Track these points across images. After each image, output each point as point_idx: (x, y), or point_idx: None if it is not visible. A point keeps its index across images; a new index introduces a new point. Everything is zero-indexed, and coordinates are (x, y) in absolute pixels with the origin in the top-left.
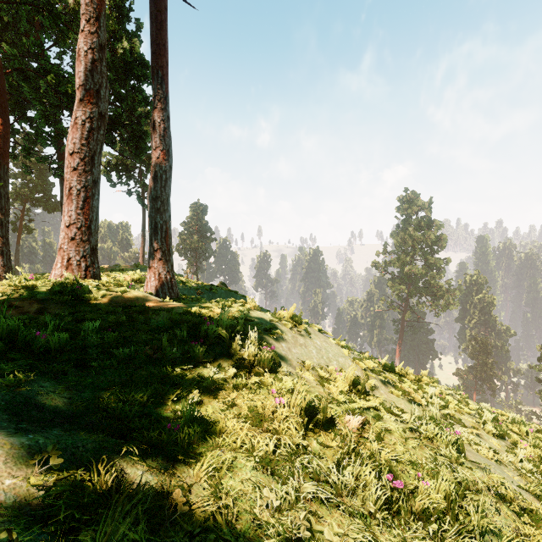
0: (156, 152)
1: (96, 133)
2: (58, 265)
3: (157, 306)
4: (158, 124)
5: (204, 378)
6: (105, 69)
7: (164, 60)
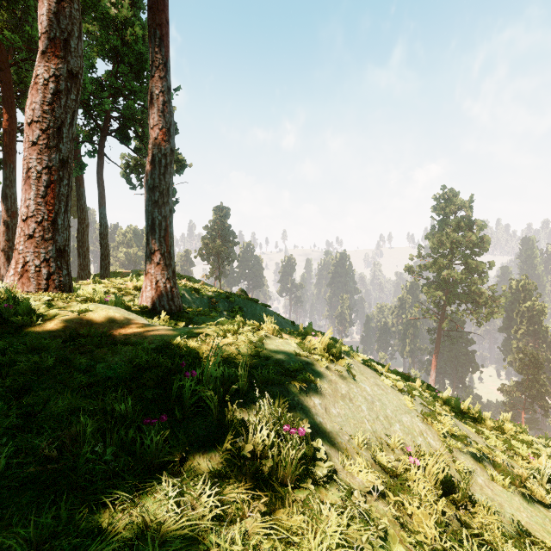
0: (153, 132)
1: (64, 97)
2: (11, 272)
3: (125, 335)
4: (156, 97)
5: (145, 531)
6: (77, 14)
7: (163, 17)
